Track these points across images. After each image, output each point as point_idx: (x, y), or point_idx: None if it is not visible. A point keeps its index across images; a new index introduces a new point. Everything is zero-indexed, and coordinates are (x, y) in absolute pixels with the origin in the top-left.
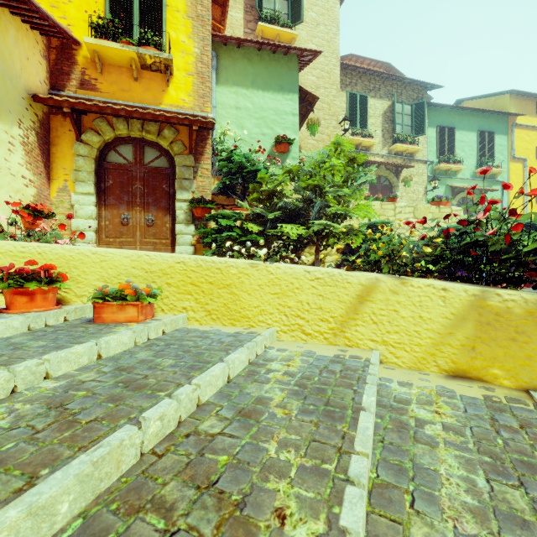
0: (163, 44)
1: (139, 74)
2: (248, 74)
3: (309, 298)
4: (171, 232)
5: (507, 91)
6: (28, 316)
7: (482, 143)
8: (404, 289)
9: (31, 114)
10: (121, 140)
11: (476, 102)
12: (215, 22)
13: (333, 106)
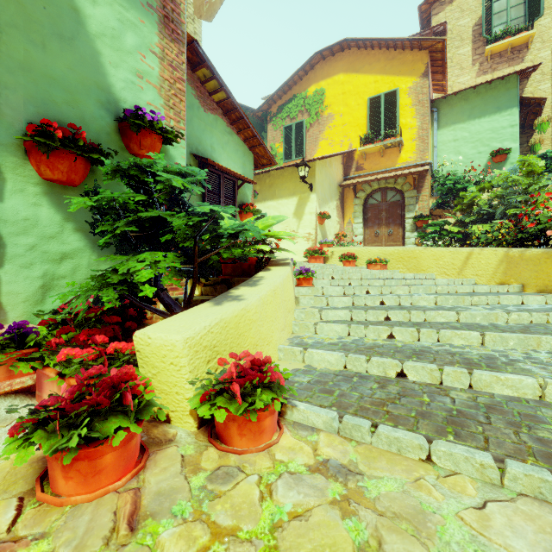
0: (397, 131)
1: (384, 152)
2: (465, 111)
3: (447, 260)
4: (402, 237)
5: None
6: (350, 267)
7: None
8: (482, 252)
9: (338, 193)
10: (374, 191)
11: None
12: (438, 82)
13: None
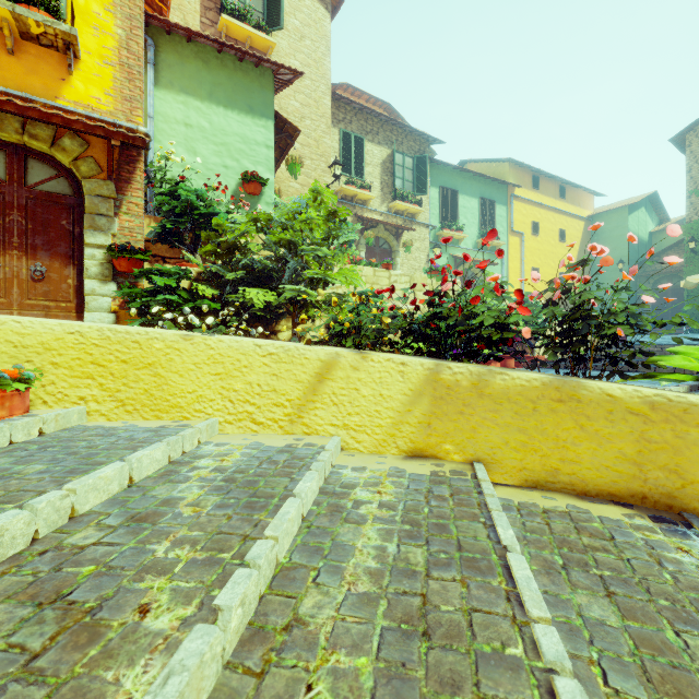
0: (61, 9)
1: (18, 45)
2: (204, 81)
3: (260, 378)
4: (76, 291)
5: (506, 158)
6: None
7: (483, 211)
8: (364, 365)
9: None
10: None
11: (479, 166)
12: None
13: (322, 145)
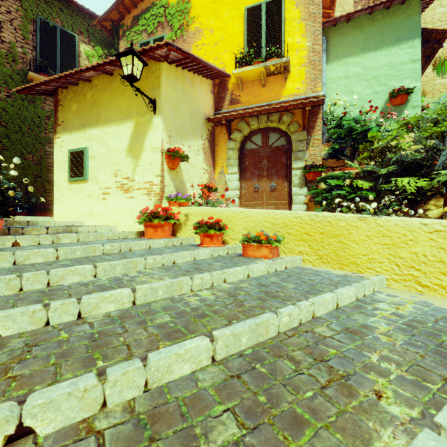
0: (282, 52)
1: (265, 81)
2: (358, 41)
3: (425, 250)
4: (288, 194)
5: None
6: (211, 249)
7: None
8: None
9: (206, 130)
10: (253, 132)
11: None
12: (324, 10)
13: None
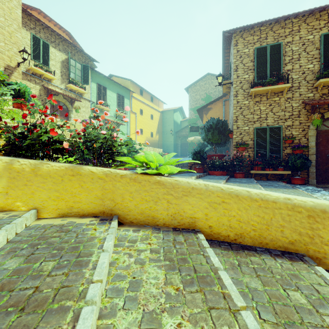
0: None
1: None
2: None
3: None
4: None
5: (129, 79)
6: None
7: (119, 100)
8: None
9: None
10: None
11: (118, 79)
12: None
13: (14, 37)
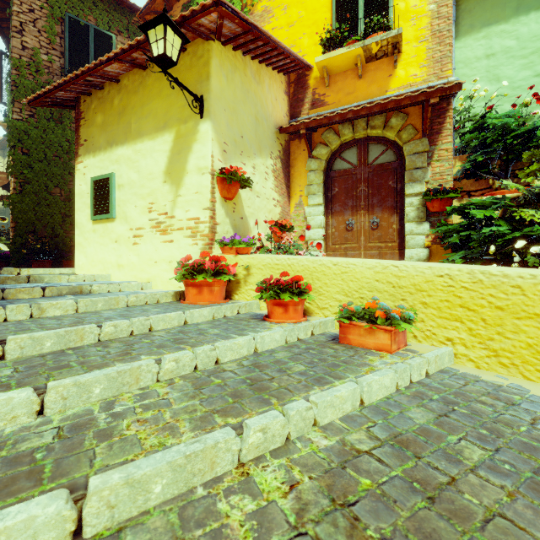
0: (389, 23)
1: (363, 69)
2: None
3: None
4: (398, 233)
5: None
6: (285, 329)
7: None
8: None
9: (278, 145)
10: (345, 145)
11: None
12: None
13: None
